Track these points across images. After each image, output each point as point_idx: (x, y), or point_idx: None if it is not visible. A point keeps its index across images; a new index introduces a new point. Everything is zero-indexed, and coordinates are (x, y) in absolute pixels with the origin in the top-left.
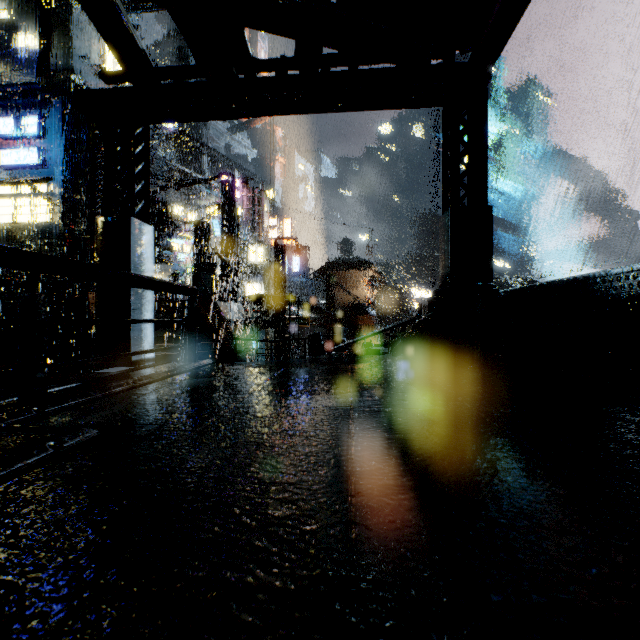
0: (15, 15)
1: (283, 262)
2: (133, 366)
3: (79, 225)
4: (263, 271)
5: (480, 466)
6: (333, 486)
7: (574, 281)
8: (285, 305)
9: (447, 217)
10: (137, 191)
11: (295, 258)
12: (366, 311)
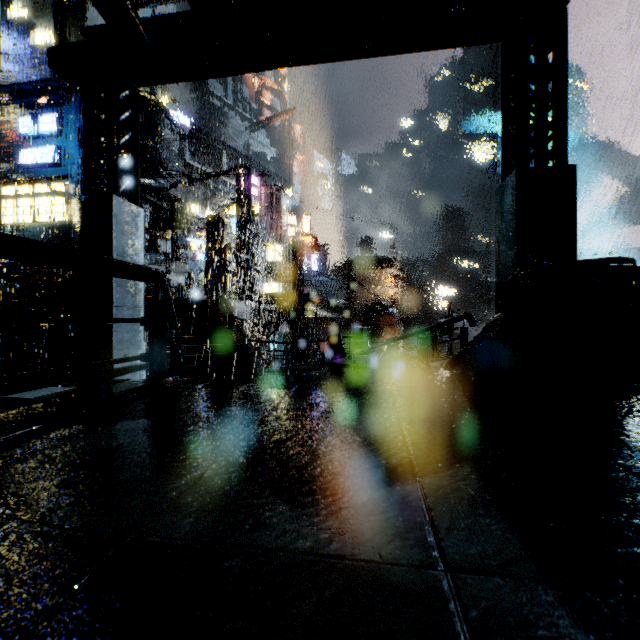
0: (32, 12)
1: (301, 259)
2: (115, 375)
3: None
4: (281, 270)
5: None
6: None
7: None
8: (303, 304)
9: (511, 183)
10: (122, 165)
11: (314, 256)
12: (389, 310)
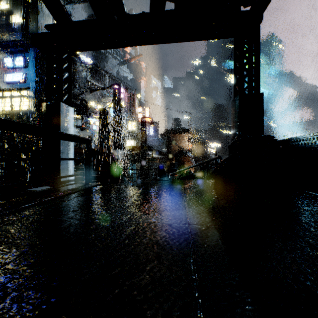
0: (11, 6)
1: (145, 129)
2: (61, 184)
3: None
4: (135, 134)
5: None
6: None
7: None
8: (146, 151)
9: (236, 100)
10: (64, 88)
11: (151, 127)
12: (187, 154)
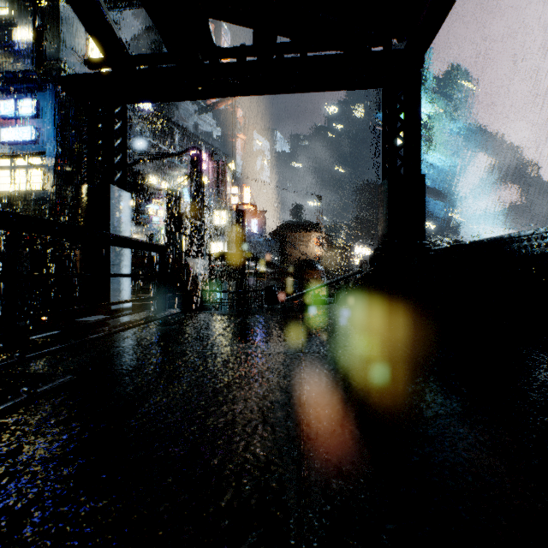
0: (13, 12)
1: (243, 224)
2: (112, 314)
3: (68, 192)
4: (226, 232)
5: (424, 411)
6: (286, 432)
7: (501, 239)
8: (245, 261)
9: (385, 184)
10: (116, 162)
11: (253, 221)
12: (314, 266)
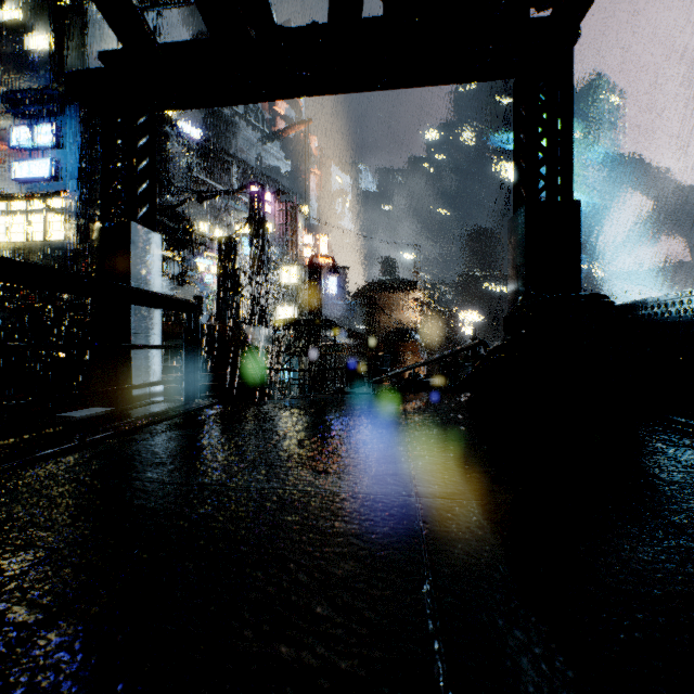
0: (27, 14)
1: (318, 282)
2: (134, 402)
3: None
4: (297, 293)
5: None
6: None
7: None
8: (320, 330)
9: (521, 216)
10: (140, 192)
11: (332, 279)
12: (411, 337)
